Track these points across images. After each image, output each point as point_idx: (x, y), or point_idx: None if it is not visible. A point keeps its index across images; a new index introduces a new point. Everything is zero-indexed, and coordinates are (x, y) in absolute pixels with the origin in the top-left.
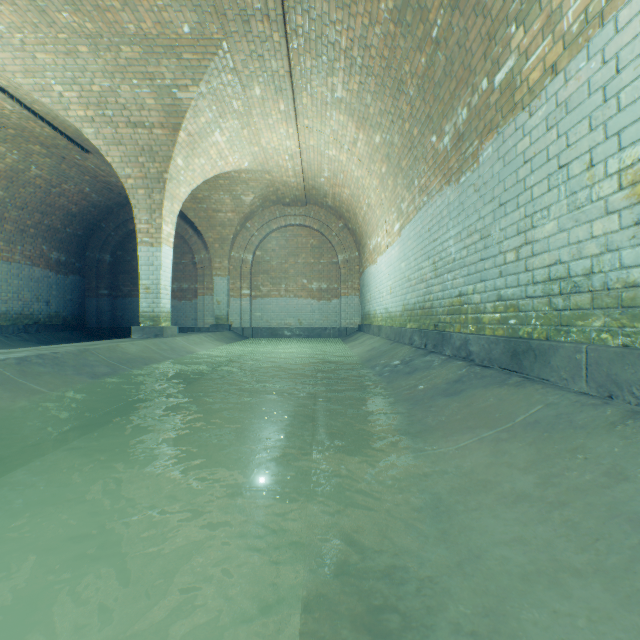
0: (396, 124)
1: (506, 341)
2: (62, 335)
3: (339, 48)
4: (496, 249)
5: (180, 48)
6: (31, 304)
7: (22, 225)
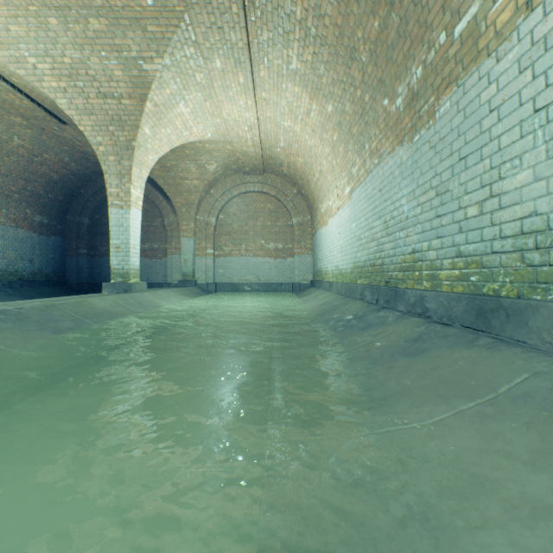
0: (348, 92)
1: (470, 298)
2: (44, 290)
3: (294, 19)
4: (455, 204)
5: (144, 20)
6: (15, 262)
7: (7, 191)
